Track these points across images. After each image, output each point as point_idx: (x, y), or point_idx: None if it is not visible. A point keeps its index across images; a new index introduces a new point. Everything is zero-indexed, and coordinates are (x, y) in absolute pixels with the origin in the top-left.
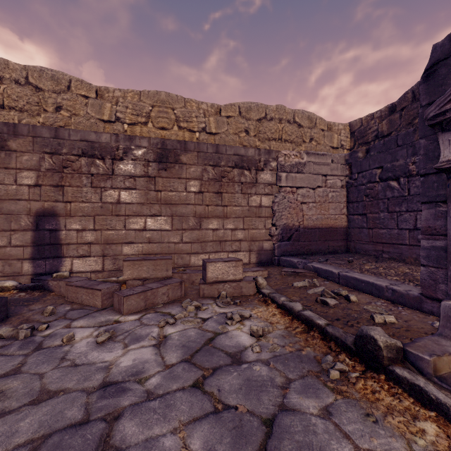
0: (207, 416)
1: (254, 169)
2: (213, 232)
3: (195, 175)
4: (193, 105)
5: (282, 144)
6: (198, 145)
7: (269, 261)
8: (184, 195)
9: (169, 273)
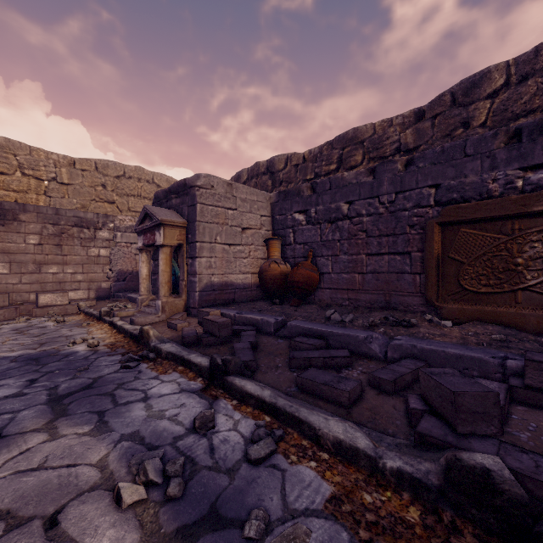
0: (20, 335)
1: (93, 228)
2: (54, 275)
3: (35, 230)
4: (41, 154)
5: (141, 201)
6: (38, 207)
7: (107, 296)
8: (23, 246)
9: (6, 303)
